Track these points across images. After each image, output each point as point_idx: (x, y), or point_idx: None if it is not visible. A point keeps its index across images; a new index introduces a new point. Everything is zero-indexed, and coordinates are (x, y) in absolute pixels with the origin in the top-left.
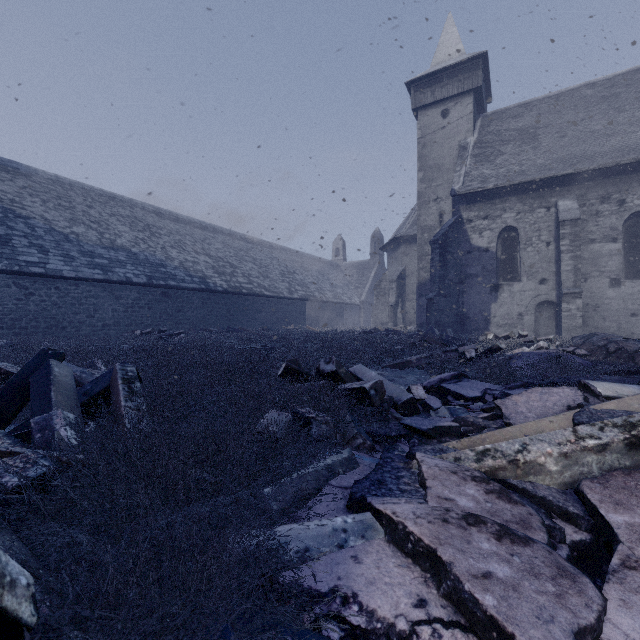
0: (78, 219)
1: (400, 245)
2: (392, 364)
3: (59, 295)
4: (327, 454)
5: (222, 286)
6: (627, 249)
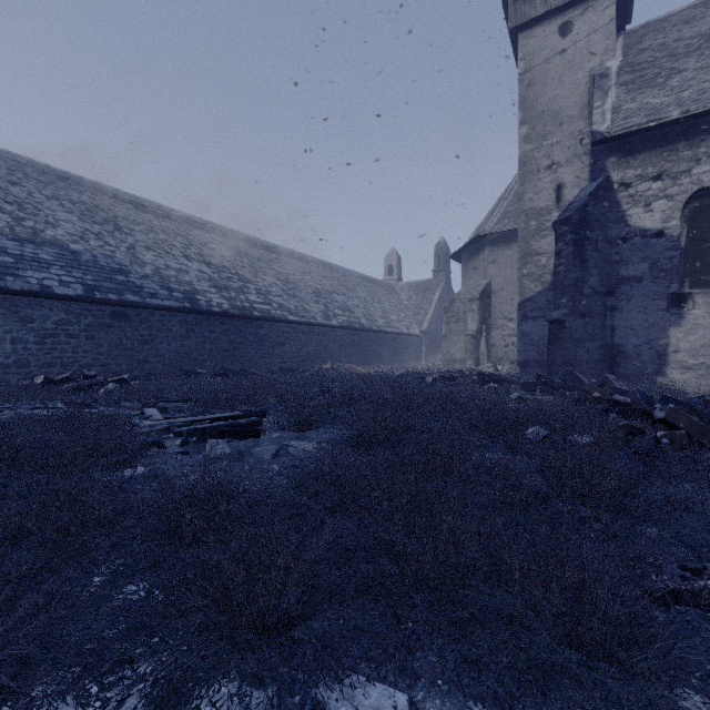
0: None
1: (483, 248)
2: None
3: None
4: None
5: (220, 305)
6: None
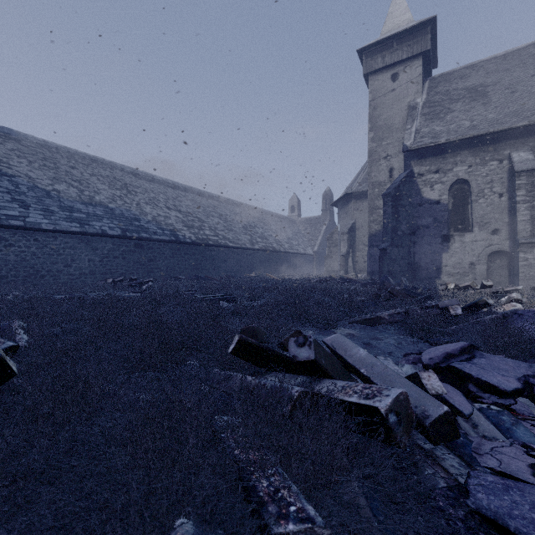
0: (61, 178)
1: (350, 201)
2: (360, 320)
3: (38, 246)
4: None
5: (190, 238)
6: None
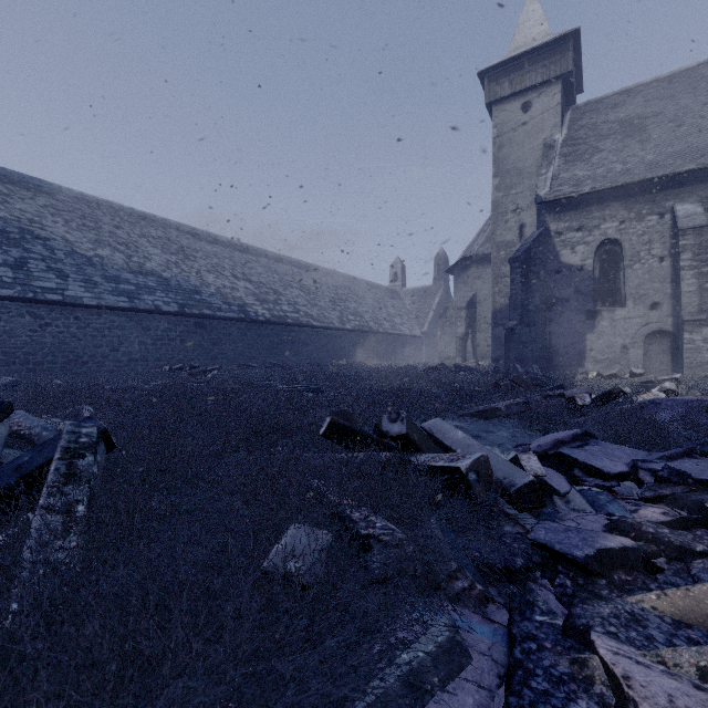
0: (104, 241)
1: (470, 266)
2: (472, 412)
3: (79, 326)
4: (402, 617)
5: (264, 315)
6: None
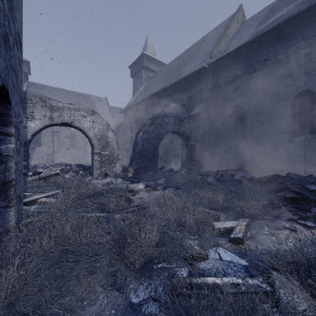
0: None
1: None
2: None
3: None
4: None
5: None
6: (71, 141)
